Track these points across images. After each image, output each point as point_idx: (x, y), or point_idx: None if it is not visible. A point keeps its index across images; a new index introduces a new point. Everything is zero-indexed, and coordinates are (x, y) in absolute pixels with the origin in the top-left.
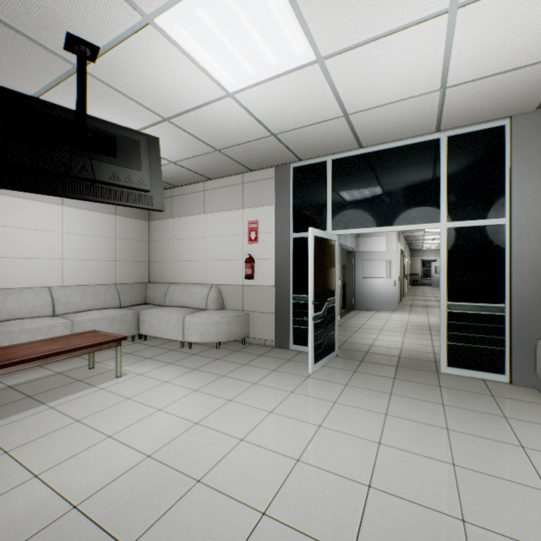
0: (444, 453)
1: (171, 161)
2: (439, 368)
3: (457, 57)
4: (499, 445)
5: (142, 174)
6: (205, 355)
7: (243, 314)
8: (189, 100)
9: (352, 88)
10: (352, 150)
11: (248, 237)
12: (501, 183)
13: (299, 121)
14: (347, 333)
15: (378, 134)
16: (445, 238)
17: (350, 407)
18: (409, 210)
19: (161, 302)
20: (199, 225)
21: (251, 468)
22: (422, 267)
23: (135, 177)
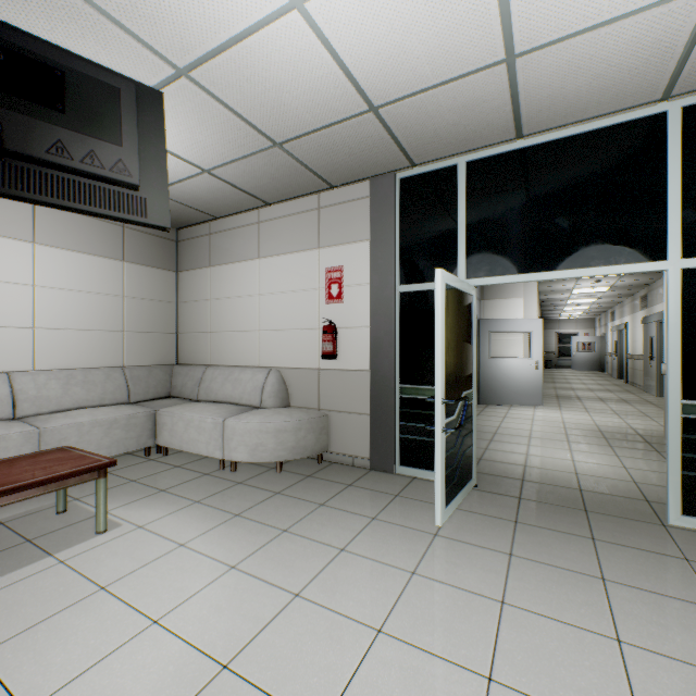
0: None
1: (202, 167)
2: (665, 517)
3: None
4: None
5: (122, 152)
6: (257, 485)
7: (320, 415)
8: (219, 18)
9: None
10: (503, 142)
11: (326, 294)
12: None
13: (422, 74)
14: (479, 443)
15: (556, 106)
16: (677, 288)
17: (536, 616)
18: (607, 240)
19: (193, 394)
20: (251, 276)
21: None
22: (558, 343)
23: (107, 157)
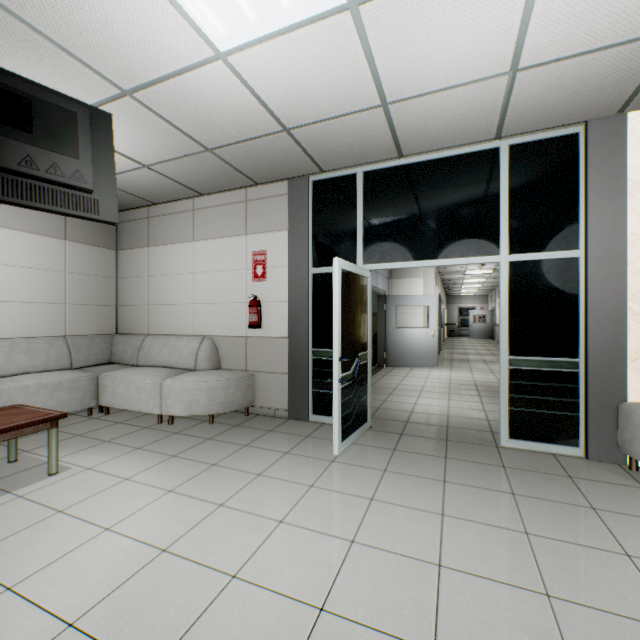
0: (531, 576)
1: (142, 163)
2: (499, 441)
3: (539, 19)
4: (598, 554)
5: (79, 164)
6: (192, 433)
7: (246, 375)
8: (159, 60)
9: (396, 59)
10: (390, 159)
11: (252, 273)
12: (574, 206)
13: (321, 109)
14: (381, 396)
15: (424, 138)
16: (506, 275)
17: (393, 505)
18: (461, 238)
19: (133, 360)
20: (187, 256)
21: (246, 634)
22: (459, 316)
23: (67, 168)
